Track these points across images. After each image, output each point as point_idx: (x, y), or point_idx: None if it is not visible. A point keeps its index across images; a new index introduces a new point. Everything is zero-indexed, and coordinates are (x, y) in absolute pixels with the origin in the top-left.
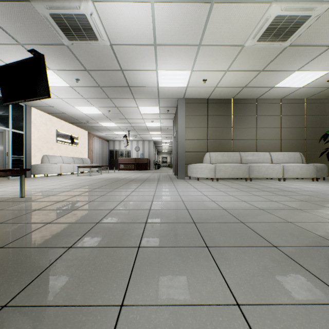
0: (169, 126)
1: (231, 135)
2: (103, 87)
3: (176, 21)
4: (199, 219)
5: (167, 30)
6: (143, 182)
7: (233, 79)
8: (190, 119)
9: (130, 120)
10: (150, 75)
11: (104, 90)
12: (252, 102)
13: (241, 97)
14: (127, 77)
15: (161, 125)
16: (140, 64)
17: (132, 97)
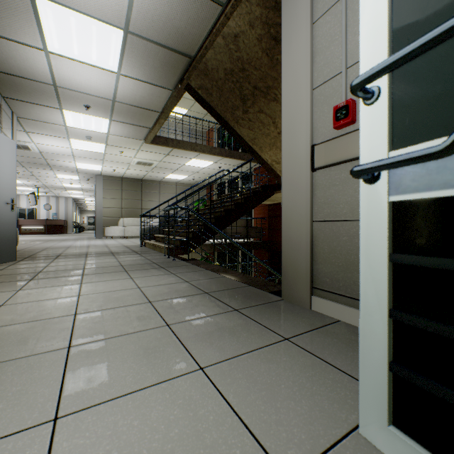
0: (93, 188)
1: (141, 206)
2: (21, 162)
3: (86, 153)
4: (91, 246)
5: (81, 154)
6: (63, 241)
7: (135, 172)
8: (108, 192)
9: (44, 180)
10: (70, 163)
11: (22, 163)
12: (157, 183)
13: (148, 179)
14: (49, 161)
15: (83, 187)
16: (62, 159)
17: (51, 169)
